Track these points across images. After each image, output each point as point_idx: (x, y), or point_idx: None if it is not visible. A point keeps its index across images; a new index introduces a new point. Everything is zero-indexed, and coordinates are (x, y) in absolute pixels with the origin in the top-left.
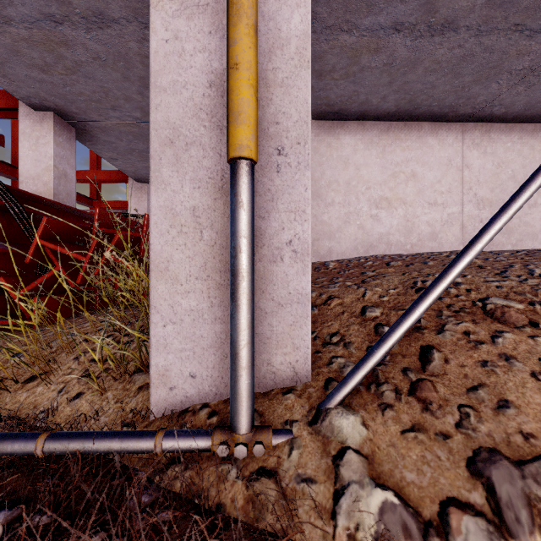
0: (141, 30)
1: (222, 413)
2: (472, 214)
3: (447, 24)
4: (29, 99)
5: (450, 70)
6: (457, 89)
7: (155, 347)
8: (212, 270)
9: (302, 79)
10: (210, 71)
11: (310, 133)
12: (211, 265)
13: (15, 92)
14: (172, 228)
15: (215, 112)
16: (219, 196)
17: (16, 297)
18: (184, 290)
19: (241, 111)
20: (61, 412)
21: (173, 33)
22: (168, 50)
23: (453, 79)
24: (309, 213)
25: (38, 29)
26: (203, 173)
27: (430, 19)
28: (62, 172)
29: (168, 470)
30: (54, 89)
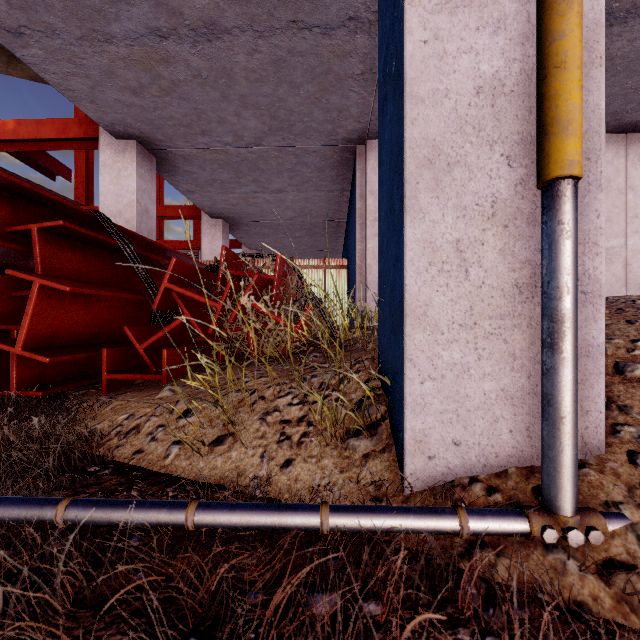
0: (254, 39)
1: (504, 490)
2: (639, 248)
3: (634, 10)
4: (113, 126)
5: (624, 68)
6: (628, 91)
7: (411, 407)
8: (480, 316)
9: (592, 79)
10: (478, 75)
11: (603, 145)
12: (479, 309)
13: (100, 119)
14: (431, 266)
15: (483, 125)
16: (488, 226)
17: (141, 348)
18: (446, 340)
19: (572, 119)
20: (277, 480)
21: (433, 32)
22: (426, 53)
23: (626, 78)
24: (602, 245)
25: (140, 46)
26: (468, 199)
27: (613, 4)
28: (144, 208)
29: (473, 556)
30: (142, 113)
